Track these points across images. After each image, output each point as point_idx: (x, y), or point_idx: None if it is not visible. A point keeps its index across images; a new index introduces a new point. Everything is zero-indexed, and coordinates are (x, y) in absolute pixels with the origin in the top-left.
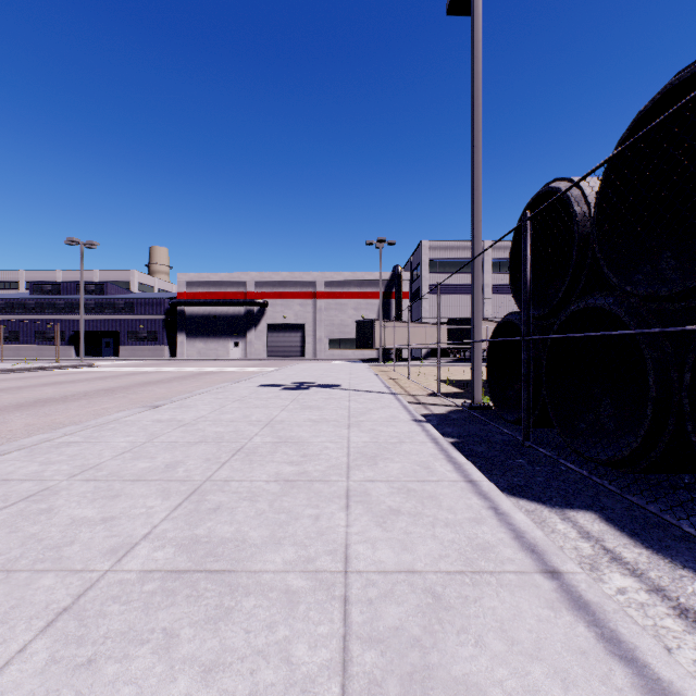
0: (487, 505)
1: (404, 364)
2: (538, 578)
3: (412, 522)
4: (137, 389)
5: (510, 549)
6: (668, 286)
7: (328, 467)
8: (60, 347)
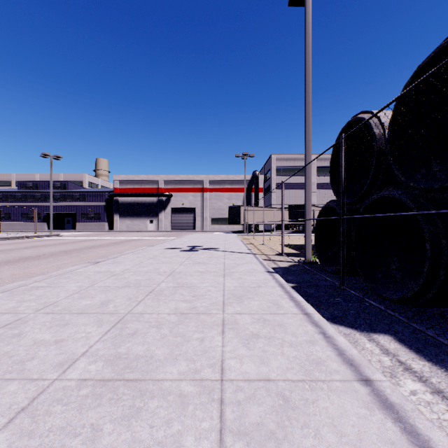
0: (318, 330)
1: (260, 234)
2: (356, 384)
3: (267, 343)
4: (86, 251)
5: (335, 363)
6: (438, 182)
7: (210, 303)
8: (37, 223)
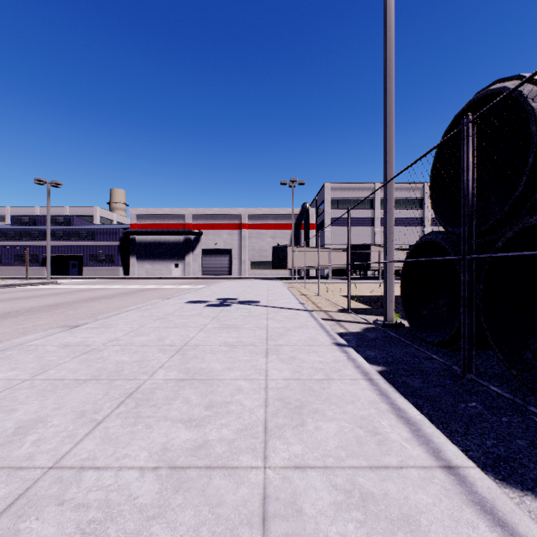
0: None
1: (312, 282)
2: None
3: None
4: (79, 305)
5: None
6: None
7: (239, 430)
8: (35, 268)
